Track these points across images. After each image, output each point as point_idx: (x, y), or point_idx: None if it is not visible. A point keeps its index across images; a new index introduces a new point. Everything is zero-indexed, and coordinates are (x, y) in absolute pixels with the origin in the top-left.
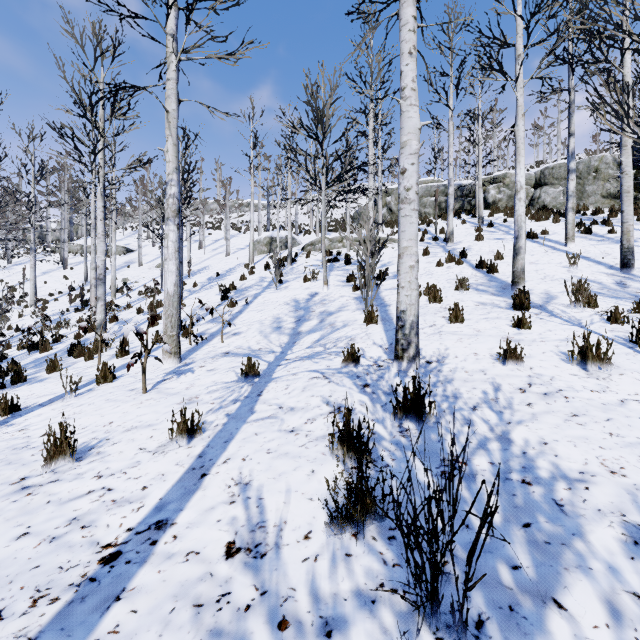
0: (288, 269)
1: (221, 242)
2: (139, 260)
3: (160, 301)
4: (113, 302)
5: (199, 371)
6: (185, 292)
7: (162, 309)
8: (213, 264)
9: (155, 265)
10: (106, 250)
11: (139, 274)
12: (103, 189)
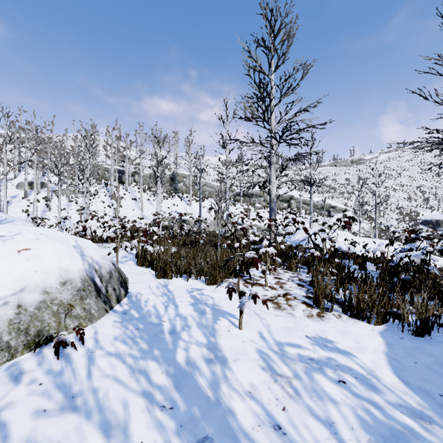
0: (50, 203)
1: None
2: None
3: None
4: None
5: None
6: None
7: None
8: None
9: None
10: None
11: None
12: None
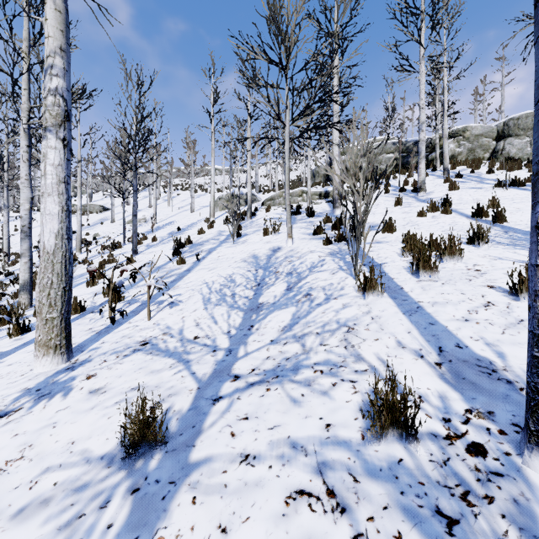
0: (247, 222)
1: (188, 201)
2: (112, 217)
3: (112, 256)
4: (76, 256)
5: (75, 392)
6: (143, 246)
7: (113, 265)
8: (177, 220)
9: (126, 221)
10: (31, 197)
11: (110, 230)
12: (27, 125)
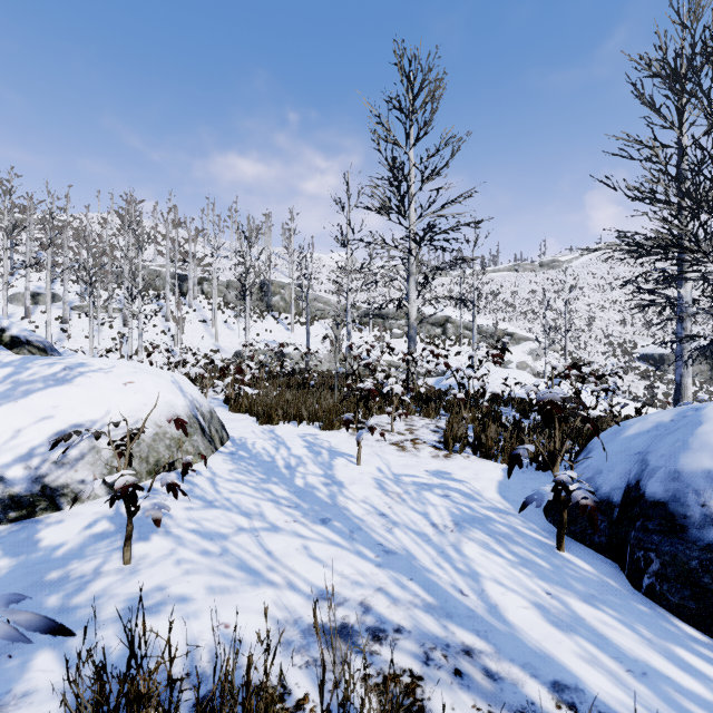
0: (68, 327)
1: None
2: None
3: None
4: None
5: None
6: None
7: None
8: None
9: None
10: None
11: None
12: None
